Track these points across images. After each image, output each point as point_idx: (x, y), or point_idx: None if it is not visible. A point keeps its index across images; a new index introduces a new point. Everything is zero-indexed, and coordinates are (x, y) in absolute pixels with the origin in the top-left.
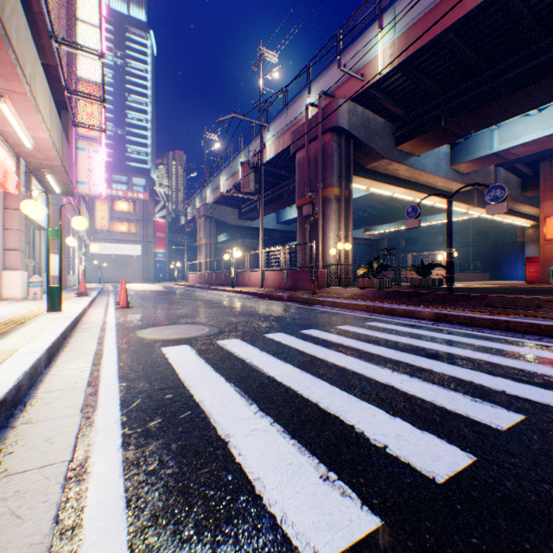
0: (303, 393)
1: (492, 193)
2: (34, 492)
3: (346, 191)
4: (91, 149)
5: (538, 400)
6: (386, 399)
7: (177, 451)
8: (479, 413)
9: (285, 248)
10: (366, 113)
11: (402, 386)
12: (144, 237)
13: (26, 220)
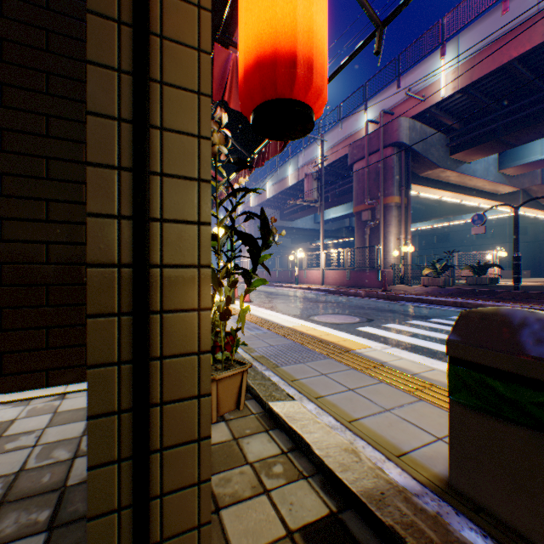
0: None
1: None
2: None
3: (405, 198)
4: None
5: None
6: None
7: None
8: None
9: (348, 250)
10: (423, 128)
11: None
12: None
13: None
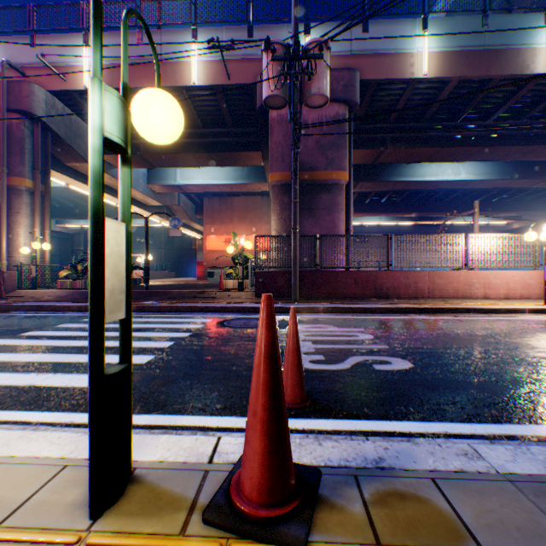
0: (65, 361)
1: (174, 222)
2: None
3: (44, 185)
4: None
5: (182, 336)
6: (118, 351)
7: (3, 396)
8: (159, 345)
9: None
10: (70, 112)
11: None
12: None
13: None
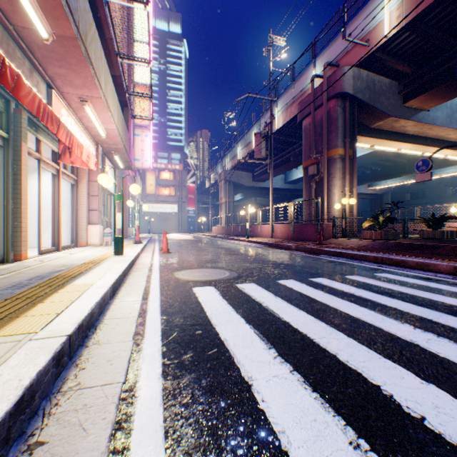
0: (320, 342)
1: None
2: (97, 407)
3: (351, 150)
4: (143, 135)
5: None
6: (413, 360)
7: (206, 387)
8: None
9: (292, 204)
10: (371, 76)
11: (429, 346)
12: (179, 198)
13: (102, 189)
